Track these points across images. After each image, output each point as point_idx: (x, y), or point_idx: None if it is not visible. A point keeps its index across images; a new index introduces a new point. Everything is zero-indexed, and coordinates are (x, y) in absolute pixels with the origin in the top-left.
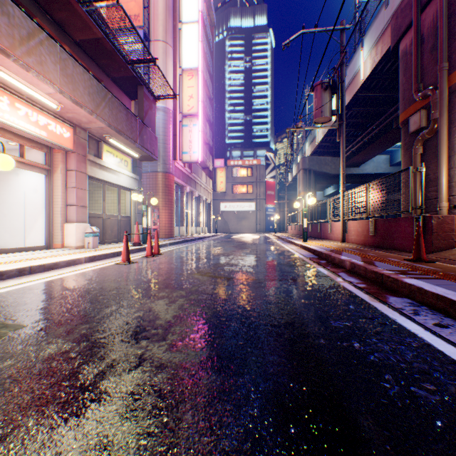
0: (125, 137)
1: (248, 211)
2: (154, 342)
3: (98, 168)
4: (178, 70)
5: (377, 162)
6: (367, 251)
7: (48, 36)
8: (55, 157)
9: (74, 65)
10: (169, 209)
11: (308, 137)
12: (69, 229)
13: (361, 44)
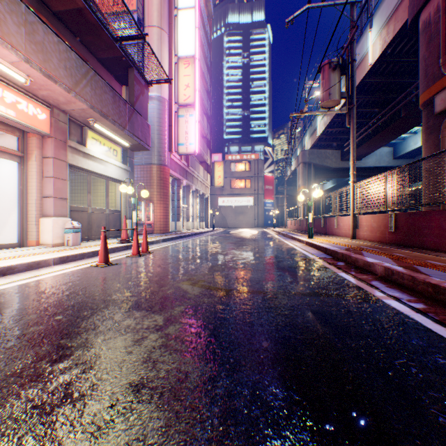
0: (112, 122)
1: (246, 206)
2: None
3: (81, 156)
4: (174, 57)
5: (380, 155)
6: (391, 251)
7: None
8: (29, 142)
9: (45, 32)
10: (164, 203)
11: (308, 129)
12: (45, 224)
13: (369, 25)
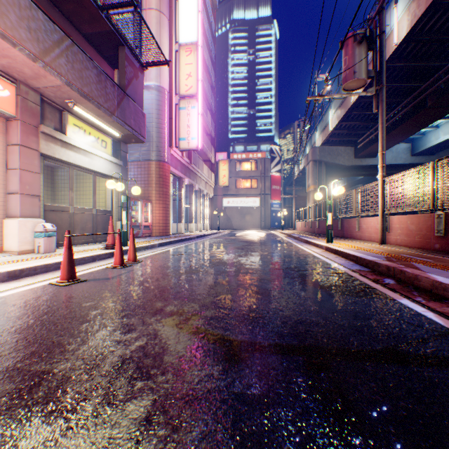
0: (96, 105)
1: (252, 207)
2: None
3: (59, 145)
4: (174, 44)
5: (397, 152)
6: None
7: None
8: None
9: None
10: (163, 203)
11: (319, 125)
12: (10, 227)
13: (394, 0)
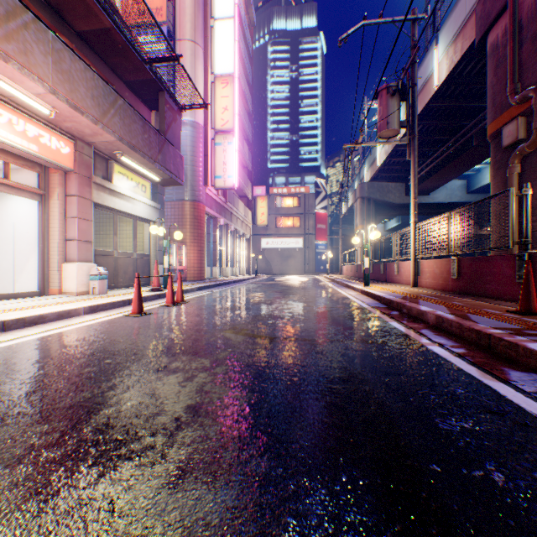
0: (141, 155)
1: (294, 249)
2: (145, 467)
3: (107, 193)
4: (210, 76)
5: (451, 189)
6: (450, 299)
7: (36, 18)
8: (50, 178)
9: (72, 59)
10: (198, 246)
11: (367, 158)
12: (69, 271)
13: (435, 41)
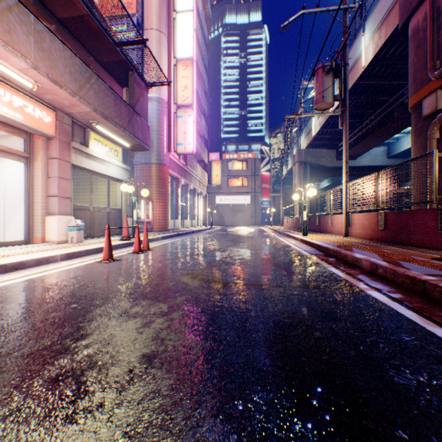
0: (114, 124)
1: (243, 205)
2: (89, 432)
3: (84, 157)
4: (172, 59)
5: (374, 155)
6: (379, 247)
7: (19, 2)
8: (35, 143)
9: (52, 40)
10: (163, 202)
11: (304, 129)
12: (50, 222)
13: (362, 29)
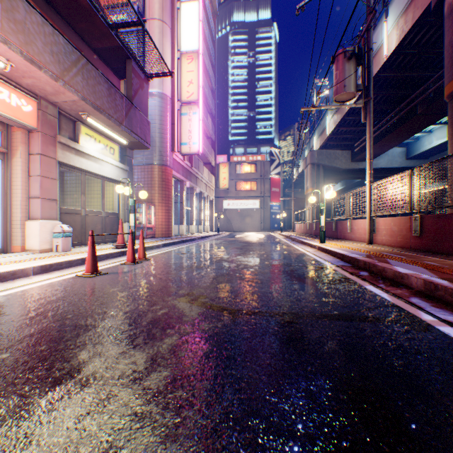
0: (107, 117)
1: (252, 209)
2: None
3: (73, 153)
4: (176, 52)
5: (392, 156)
6: (419, 258)
7: None
8: (13, 137)
9: (27, 10)
10: (166, 206)
11: (317, 129)
12: (32, 228)
13: (385, 15)
